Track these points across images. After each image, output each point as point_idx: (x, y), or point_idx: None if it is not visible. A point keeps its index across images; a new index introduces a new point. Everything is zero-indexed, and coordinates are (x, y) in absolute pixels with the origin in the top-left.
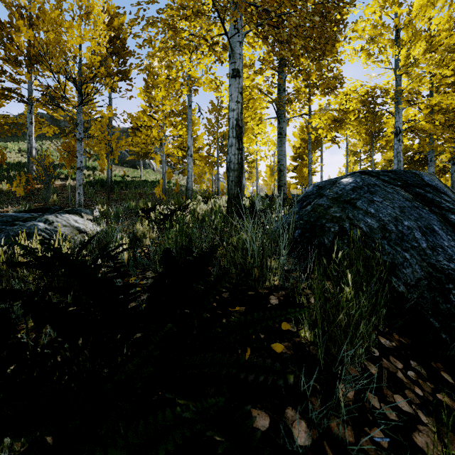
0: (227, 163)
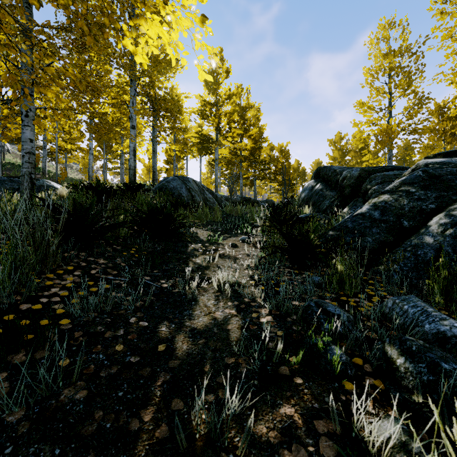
0: (129, 166)
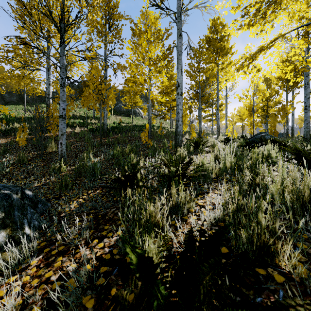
0: None
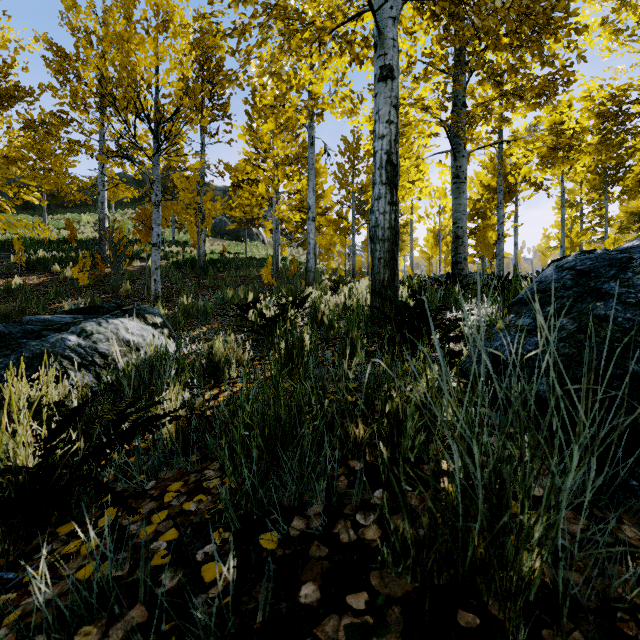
0: (372, 228)
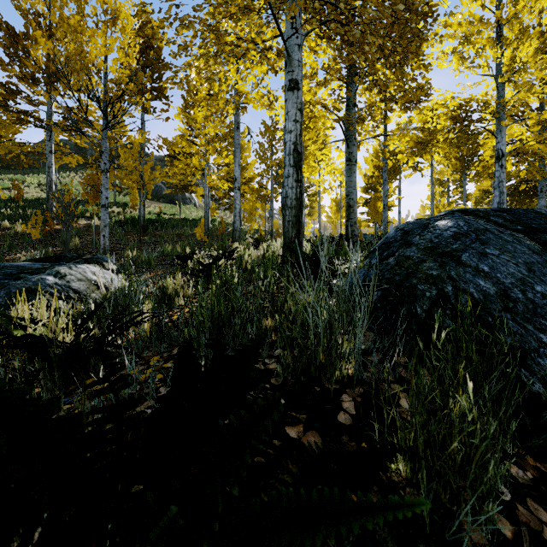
0: (283, 198)
